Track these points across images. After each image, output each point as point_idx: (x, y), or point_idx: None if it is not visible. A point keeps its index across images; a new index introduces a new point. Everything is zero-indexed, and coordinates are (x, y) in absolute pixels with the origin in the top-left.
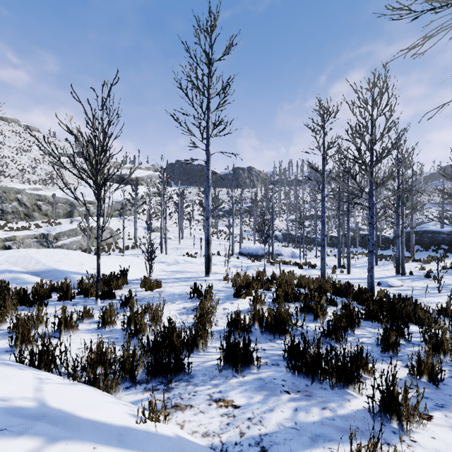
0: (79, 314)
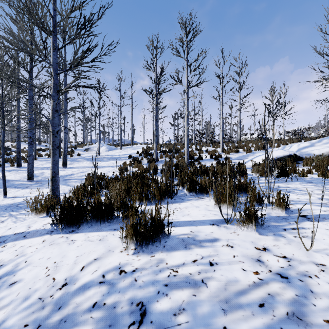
0: (315, 164)
